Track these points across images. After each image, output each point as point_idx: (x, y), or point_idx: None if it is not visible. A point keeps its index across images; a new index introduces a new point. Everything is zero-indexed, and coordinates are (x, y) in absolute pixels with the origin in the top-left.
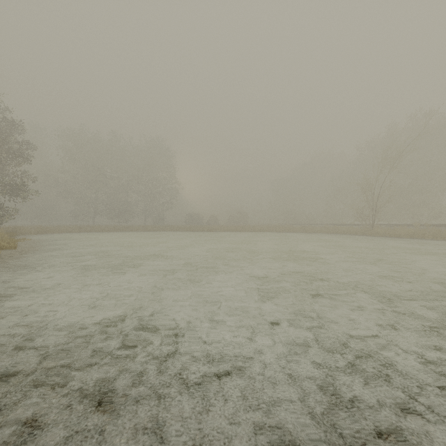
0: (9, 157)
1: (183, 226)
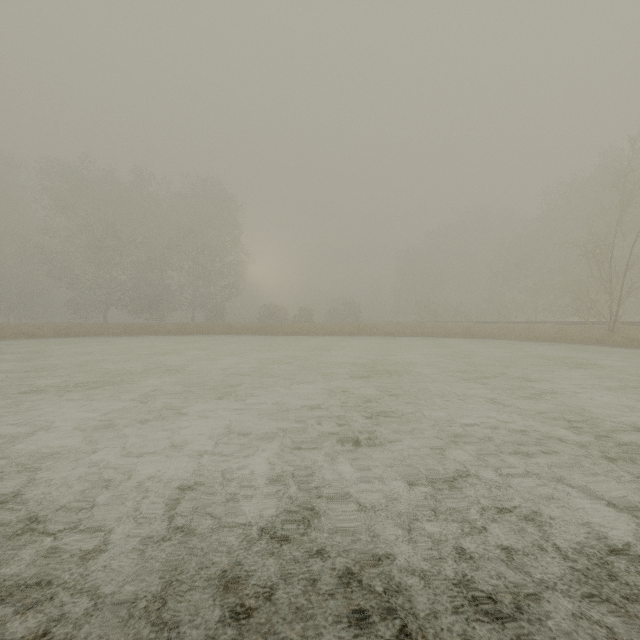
0: None
1: (252, 326)
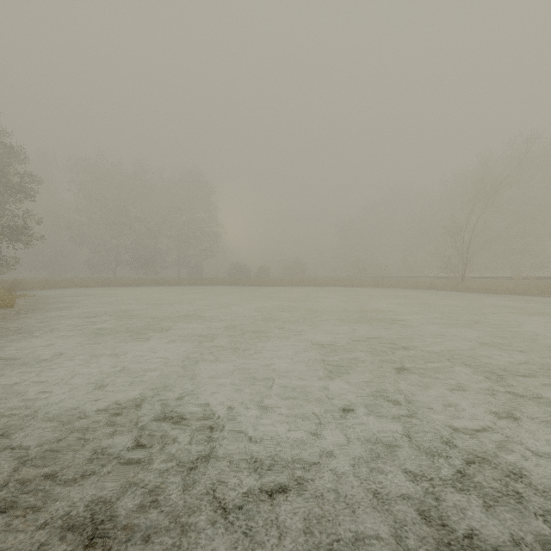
0: (7, 193)
1: (226, 280)
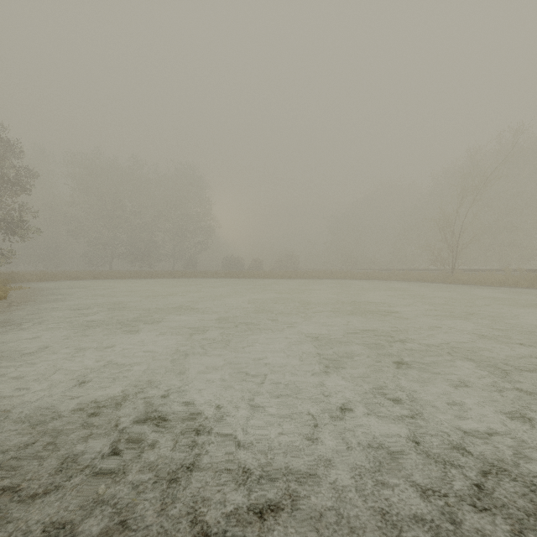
0: (3, 186)
1: (220, 272)
